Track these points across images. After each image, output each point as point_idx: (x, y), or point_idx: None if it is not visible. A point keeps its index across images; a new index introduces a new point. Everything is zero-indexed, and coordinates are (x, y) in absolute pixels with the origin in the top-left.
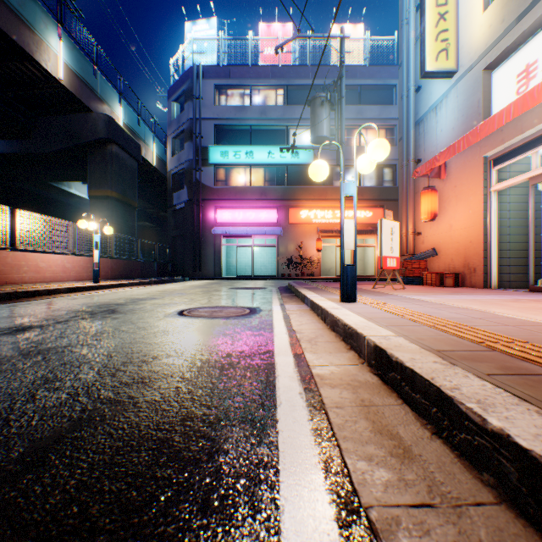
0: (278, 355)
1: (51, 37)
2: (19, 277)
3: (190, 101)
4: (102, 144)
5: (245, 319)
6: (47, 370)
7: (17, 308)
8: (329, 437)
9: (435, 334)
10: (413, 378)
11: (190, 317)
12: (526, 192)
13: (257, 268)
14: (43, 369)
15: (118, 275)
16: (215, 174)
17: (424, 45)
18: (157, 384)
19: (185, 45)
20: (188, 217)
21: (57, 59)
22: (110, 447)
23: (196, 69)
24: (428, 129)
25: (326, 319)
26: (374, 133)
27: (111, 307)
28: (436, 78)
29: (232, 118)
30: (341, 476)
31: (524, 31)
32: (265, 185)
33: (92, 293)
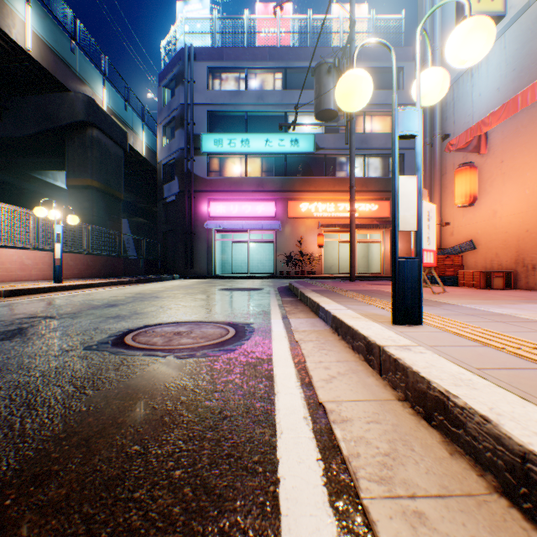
0: None
1: (16, 0)
2: None
3: (182, 85)
4: (81, 128)
5: (221, 357)
6: None
7: None
8: None
9: None
10: None
11: (126, 349)
12: None
13: (253, 266)
14: None
15: (95, 273)
16: (208, 164)
17: None
18: None
19: (176, 25)
20: (179, 210)
21: (24, 27)
22: None
23: (187, 51)
24: (460, 95)
25: (387, 373)
26: (380, 120)
27: (26, 324)
28: None
29: (226, 104)
30: None
31: None
32: (262, 176)
33: (44, 296)
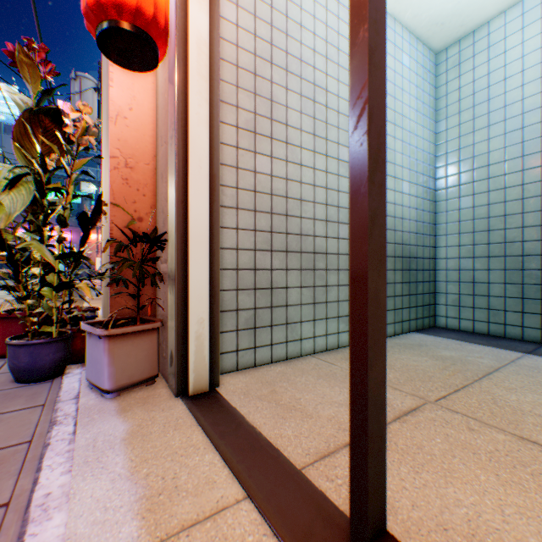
0: None
1: None
2: None
3: None
4: None
5: None
6: None
7: None
8: None
9: None
10: None
11: None
12: None
13: None
14: None
15: None
16: None
17: None
18: None
19: None
20: None
21: None
22: None
23: None
24: None
25: None
26: None
27: None
28: None
29: None
30: None
31: None
32: None
33: None
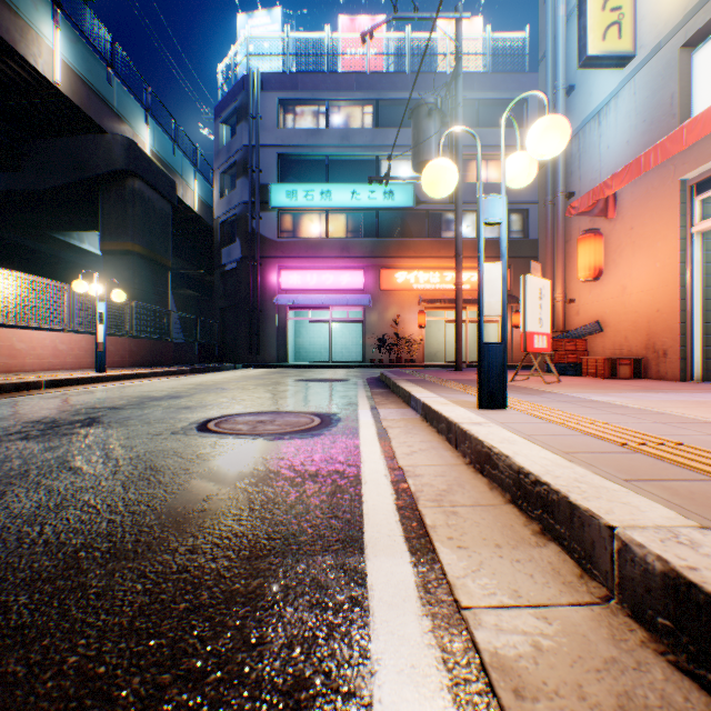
0: (373, 552)
1: (42, 23)
2: None
3: (245, 121)
4: (119, 178)
5: (309, 440)
6: None
7: None
8: None
9: None
10: None
11: (214, 434)
12: None
13: (336, 352)
14: None
15: (139, 361)
16: (279, 223)
17: (586, 16)
18: None
19: (238, 45)
20: (241, 281)
21: (52, 55)
22: None
23: (252, 78)
24: (587, 146)
25: (460, 445)
26: (498, 166)
27: (94, 414)
28: (602, 67)
29: (302, 146)
30: None
31: None
32: (347, 238)
33: (89, 388)
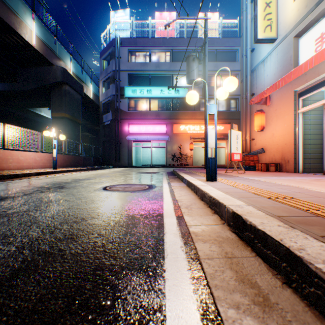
0: (166, 217)
1: (28, 19)
2: (7, 166)
3: (113, 59)
4: (59, 85)
5: (145, 192)
6: (7, 228)
7: (2, 185)
8: (203, 285)
9: (273, 204)
10: (265, 239)
11: (110, 191)
12: (320, 113)
13: (153, 161)
14: (5, 228)
15: (69, 165)
16: (128, 104)
17: (257, 22)
18: (81, 239)
19: (110, 25)
20: (112, 129)
21: (31, 33)
22: (35, 295)
23: (116, 40)
24: (259, 74)
25: (197, 192)
26: (225, 78)
27: (61, 185)
28: (264, 43)
29: (139, 70)
30: (216, 324)
31: (320, 12)
32: (159, 110)
33: (52, 175)
